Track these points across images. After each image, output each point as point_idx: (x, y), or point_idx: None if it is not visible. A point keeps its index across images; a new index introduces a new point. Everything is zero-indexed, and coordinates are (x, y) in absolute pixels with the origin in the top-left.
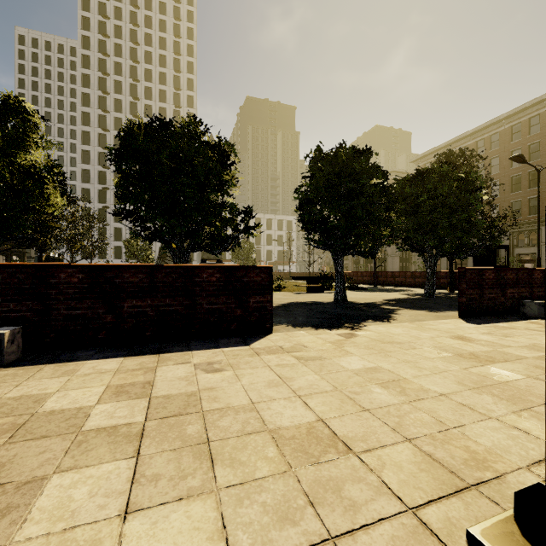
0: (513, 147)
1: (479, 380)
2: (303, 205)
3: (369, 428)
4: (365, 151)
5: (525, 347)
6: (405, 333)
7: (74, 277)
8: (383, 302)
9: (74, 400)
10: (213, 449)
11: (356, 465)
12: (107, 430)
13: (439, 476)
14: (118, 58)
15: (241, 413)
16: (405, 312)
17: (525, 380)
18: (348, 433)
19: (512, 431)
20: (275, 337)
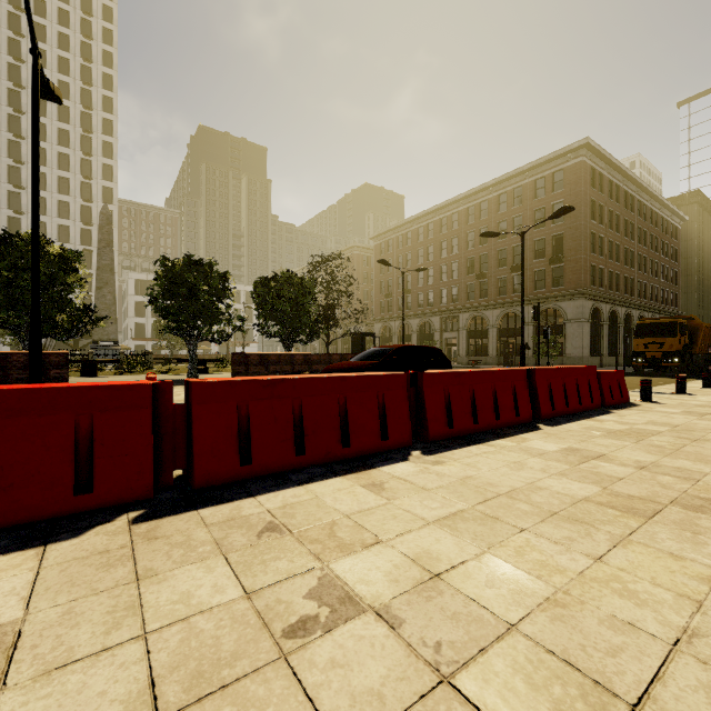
0: (442, 238)
1: None
2: (153, 301)
3: None
4: (198, 264)
5: None
6: None
7: None
8: None
9: None
10: None
11: None
12: None
13: None
14: None
15: None
16: None
17: None
18: None
19: None
20: None
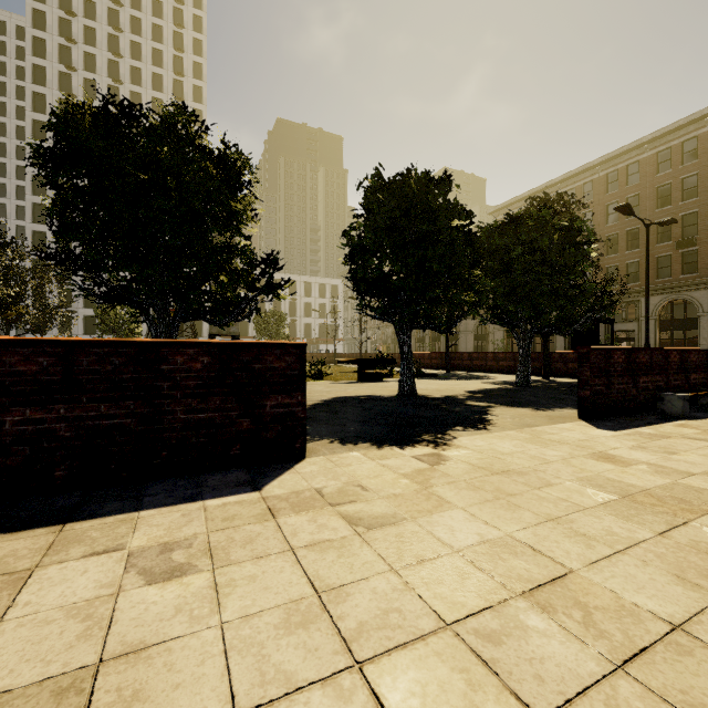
0: (608, 199)
1: None
2: (354, 255)
3: None
4: (444, 179)
5: None
6: (520, 450)
7: None
8: (466, 395)
9: None
10: None
11: None
12: None
13: None
14: (89, 47)
15: None
16: (503, 412)
17: None
18: None
19: None
20: (309, 467)
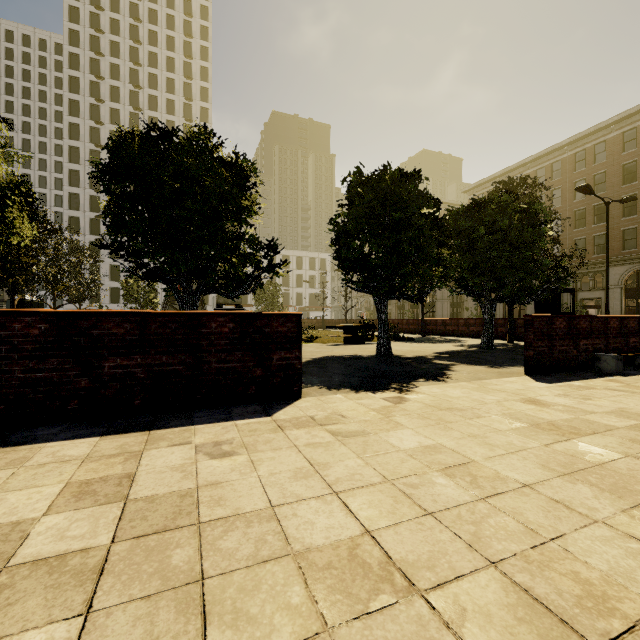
0: (576, 177)
1: (569, 462)
2: (339, 238)
3: (436, 545)
4: (414, 174)
5: (611, 413)
6: (466, 395)
7: (34, 328)
8: (434, 355)
9: (12, 509)
10: (209, 592)
11: (423, 615)
12: (48, 562)
13: (548, 631)
14: (114, 59)
15: (255, 524)
16: (462, 368)
17: (624, 460)
18: (407, 555)
19: (629, 542)
20: (304, 403)
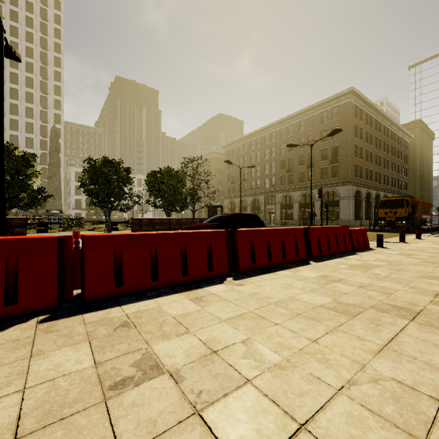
0: (265, 147)
1: None
2: (82, 185)
3: None
4: (110, 163)
5: None
6: None
7: None
8: None
9: None
10: None
11: None
12: None
13: None
14: None
15: None
16: None
17: None
18: None
19: None
20: None
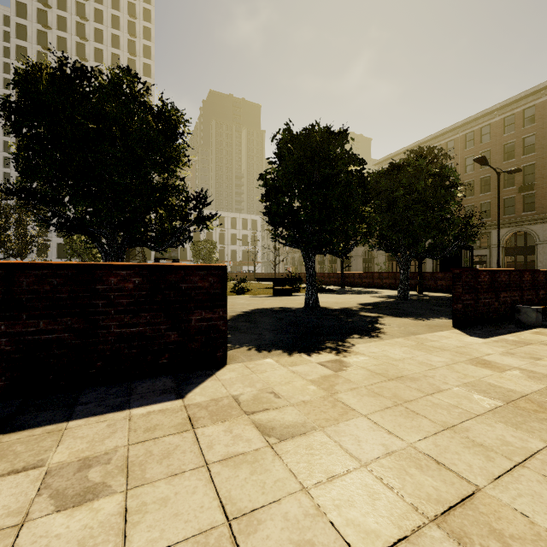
0: (466, 154)
1: None
2: (269, 194)
3: None
4: (341, 133)
5: None
6: (409, 357)
7: None
8: (359, 307)
9: None
10: None
11: None
12: None
13: None
14: (61, 32)
15: None
16: (390, 321)
17: None
18: None
19: None
20: (229, 374)
